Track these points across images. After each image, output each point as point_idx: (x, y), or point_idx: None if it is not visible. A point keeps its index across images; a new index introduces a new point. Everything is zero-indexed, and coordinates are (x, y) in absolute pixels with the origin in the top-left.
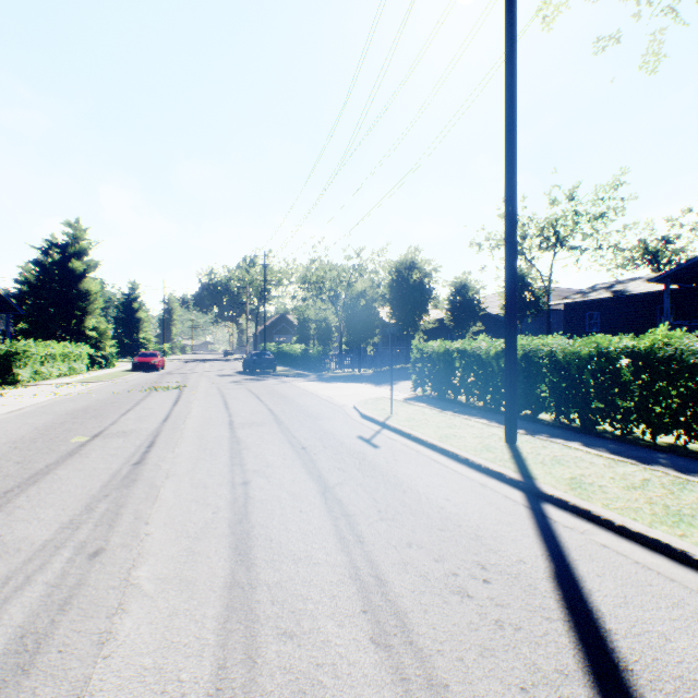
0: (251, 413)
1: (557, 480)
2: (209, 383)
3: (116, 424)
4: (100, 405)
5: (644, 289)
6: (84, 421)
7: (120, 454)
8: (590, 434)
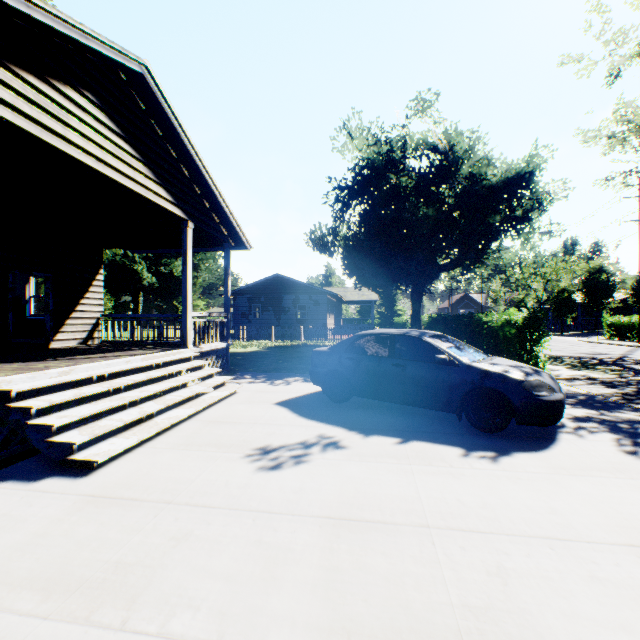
0: None
1: None
2: None
3: None
4: None
5: None
6: None
7: None
8: None
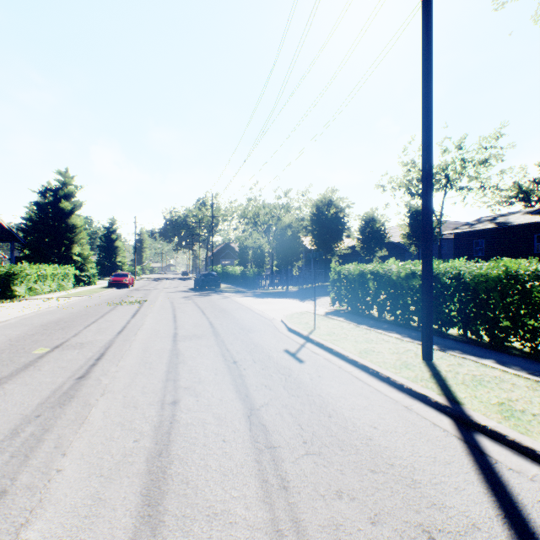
0: (194, 326)
1: (486, 406)
2: (166, 298)
3: (77, 336)
4: (72, 317)
5: (523, 221)
6: (52, 332)
7: (69, 366)
8: (500, 351)
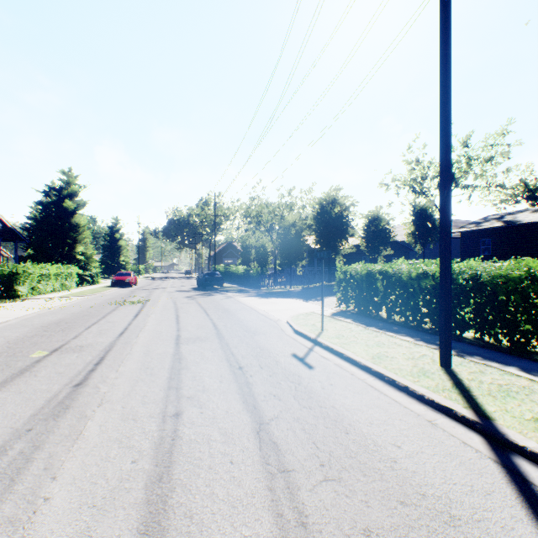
0: (197, 328)
1: (520, 422)
2: (168, 298)
3: (77, 338)
4: (73, 318)
5: (532, 219)
6: (52, 334)
7: (67, 372)
8: (522, 356)
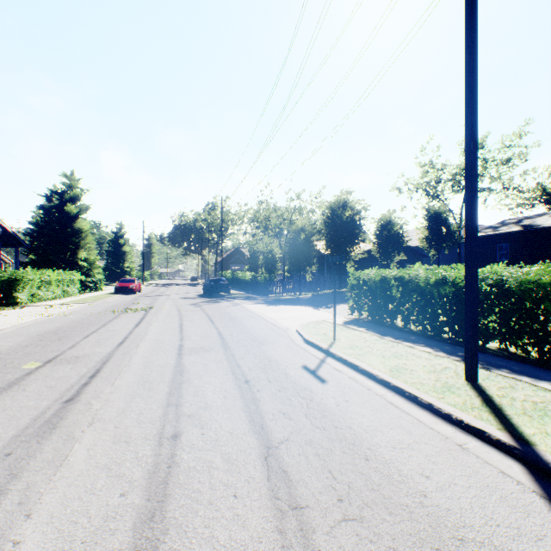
0: (201, 337)
1: None
2: (173, 305)
3: (74, 348)
4: (72, 326)
5: None
6: (47, 344)
7: (58, 386)
8: None
